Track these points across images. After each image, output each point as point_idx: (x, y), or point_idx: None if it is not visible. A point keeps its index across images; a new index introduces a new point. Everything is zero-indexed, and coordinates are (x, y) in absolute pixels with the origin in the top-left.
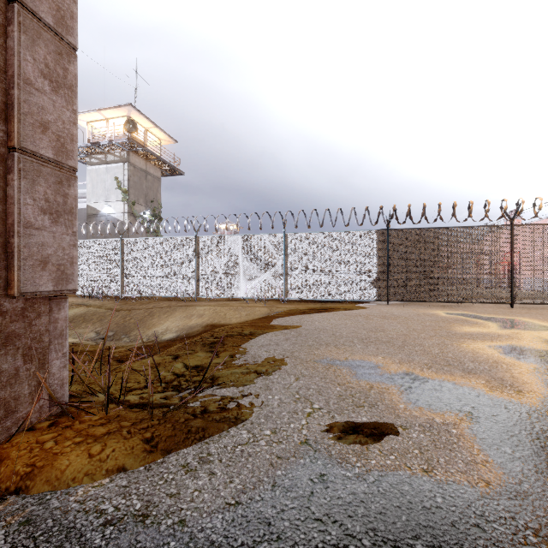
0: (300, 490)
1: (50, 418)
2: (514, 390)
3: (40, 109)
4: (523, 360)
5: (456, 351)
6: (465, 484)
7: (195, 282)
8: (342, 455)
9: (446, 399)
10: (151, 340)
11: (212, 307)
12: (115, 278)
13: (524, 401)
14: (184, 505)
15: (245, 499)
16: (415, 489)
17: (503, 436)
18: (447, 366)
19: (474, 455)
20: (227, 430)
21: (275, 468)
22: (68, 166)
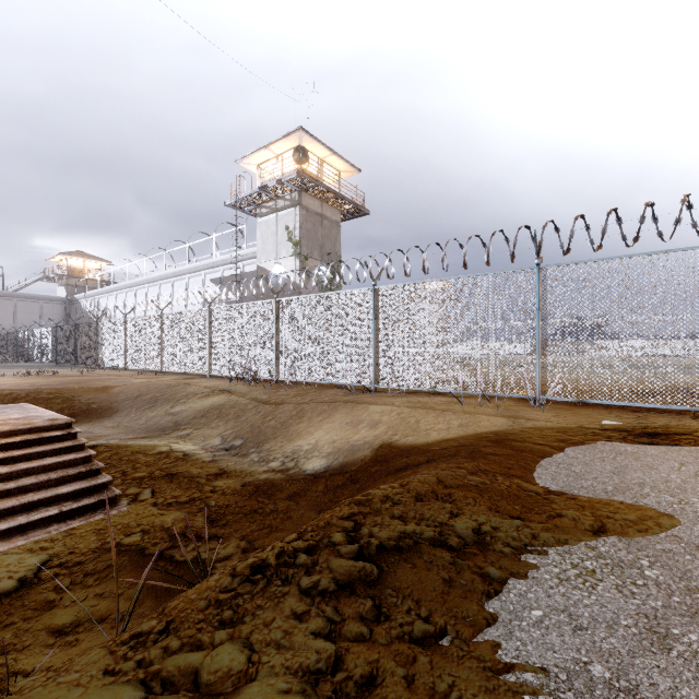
0: None
1: None
2: None
3: None
4: None
5: None
6: None
7: (373, 361)
8: None
9: None
10: (287, 464)
11: (396, 409)
12: (269, 355)
13: None
14: None
15: None
16: None
17: None
18: None
19: None
20: None
21: None
22: None
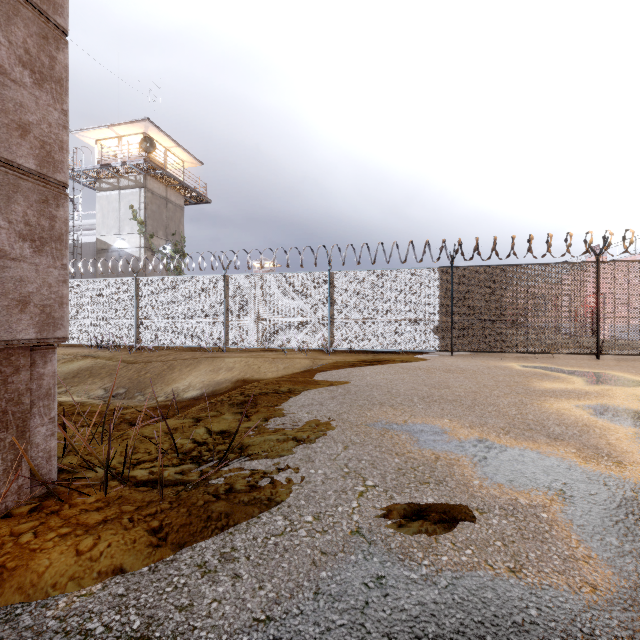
0: (351, 599)
1: (32, 501)
2: (612, 460)
3: (18, 106)
4: (619, 422)
5: (538, 412)
6: (565, 589)
7: (224, 329)
8: (405, 549)
9: (530, 473)
10: (171, 398)
11: (244, 359)
12: (128, 325)
13: (627, 475)
14: (198, 622)
15: (279, 613)
16: (501, 596)
17: (607, 522)
18: (528, 430)
19: (573, 549)
20: (257, 515)
21: (318, 568)
22: (55, 181)
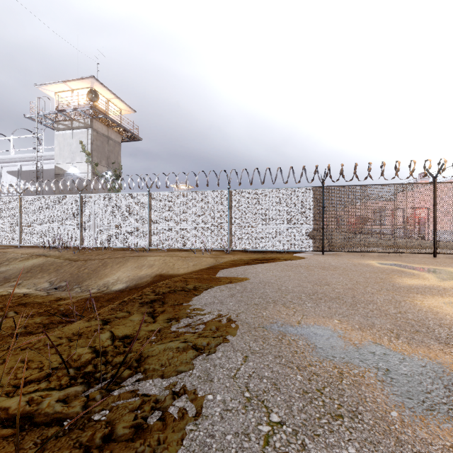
0: None
1: None
2: None
3: None
4: None
5: (414, 310)
6: None
7: (148, 234)
8: None
9: (447, 397)
10: (102, 290)
11: (162, 258)
12: (74, 231)
13: None
14: None
15: None
16: None
17: None
18: (415, 333)
19: None
20: None
21: None
22: None
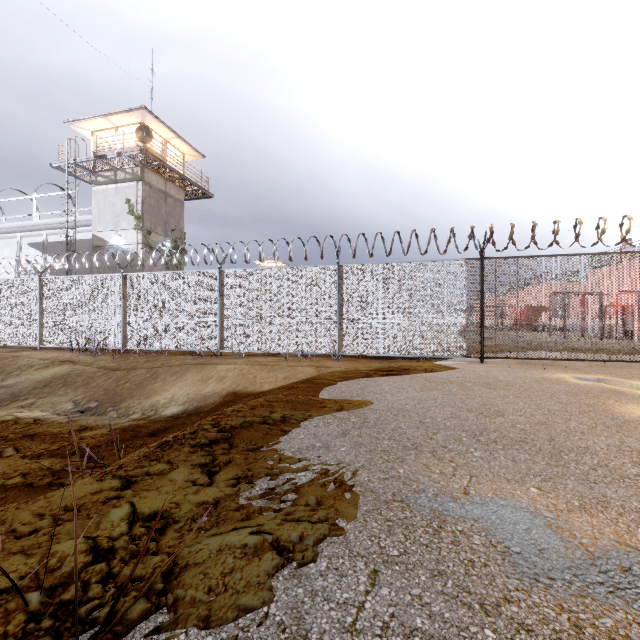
0: None
1: None
2: None
3: None
4: None
5: None
6: None
7: (219, 331)
8: None
9: None
10: (147, 415)
11: (238, 367)
12: (115, 326)
13: None
14: None
15: None
16: None
17: None
18: None
19: None
20: None
21: None
22: None
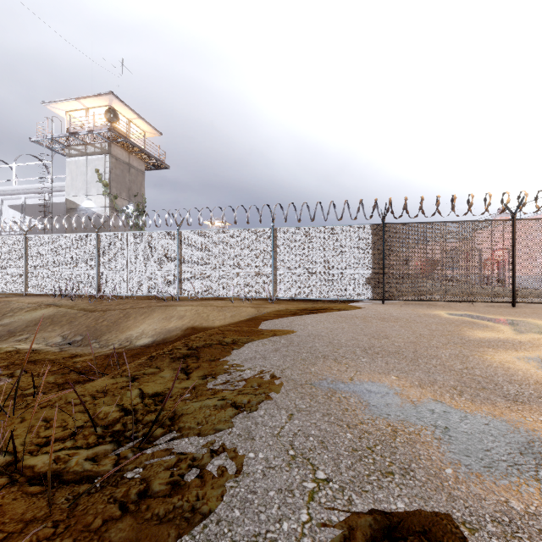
0: None
1: None
2: None
3: None
4: None
5: (483, 366)
6: None
7: (177, 279)
8: None
9: (508, 454)
10: (124, 345)
11: (194, 308)
12: (90, 276)
13: None
14: None
15: None
16: None
17: None
18: (481, 390)
19: None
20: (173, 541)
21: None
22: None
